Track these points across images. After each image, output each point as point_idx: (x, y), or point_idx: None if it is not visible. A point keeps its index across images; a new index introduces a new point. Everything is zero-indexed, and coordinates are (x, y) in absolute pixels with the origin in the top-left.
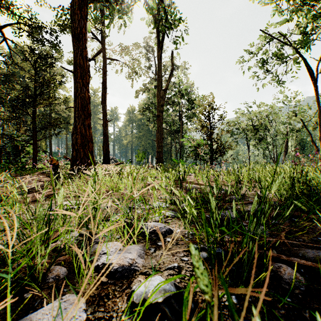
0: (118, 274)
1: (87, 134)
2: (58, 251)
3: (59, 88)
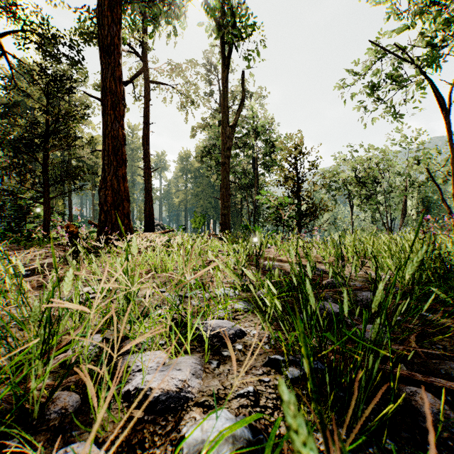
0: (160, 405)
1: (120, 189)
2: (69, 365)
3: (82, 123)
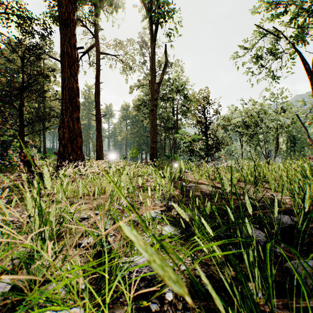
0: None
1: (75, 127)
2: None
3: (49, 80)
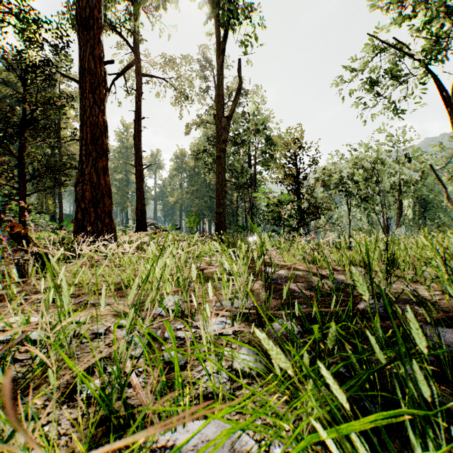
0: None
1: (100, 183)
2: None
3: (64, 113)
